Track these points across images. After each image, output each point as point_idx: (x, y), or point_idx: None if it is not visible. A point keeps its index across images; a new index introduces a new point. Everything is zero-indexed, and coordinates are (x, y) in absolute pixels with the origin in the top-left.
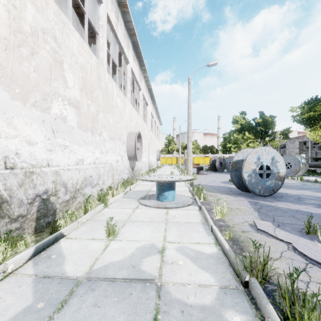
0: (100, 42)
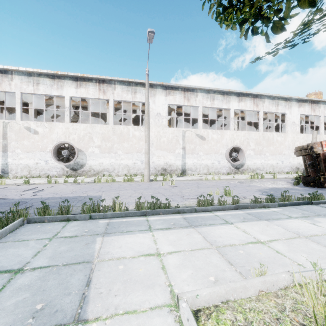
0: (320, 128)
